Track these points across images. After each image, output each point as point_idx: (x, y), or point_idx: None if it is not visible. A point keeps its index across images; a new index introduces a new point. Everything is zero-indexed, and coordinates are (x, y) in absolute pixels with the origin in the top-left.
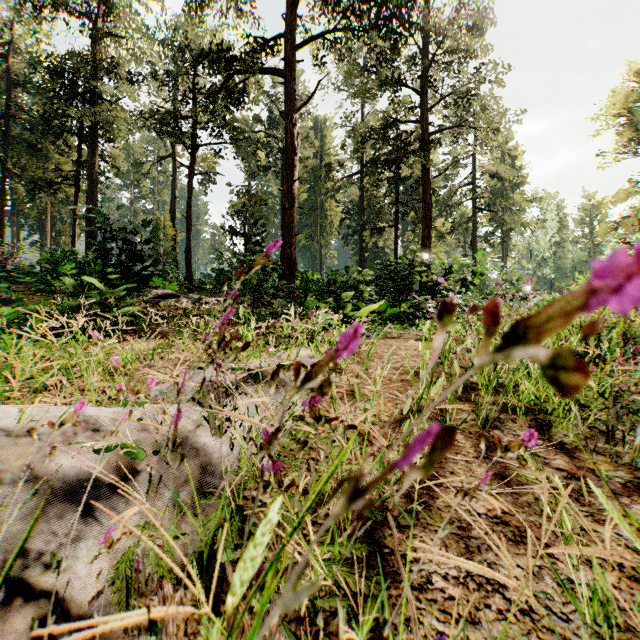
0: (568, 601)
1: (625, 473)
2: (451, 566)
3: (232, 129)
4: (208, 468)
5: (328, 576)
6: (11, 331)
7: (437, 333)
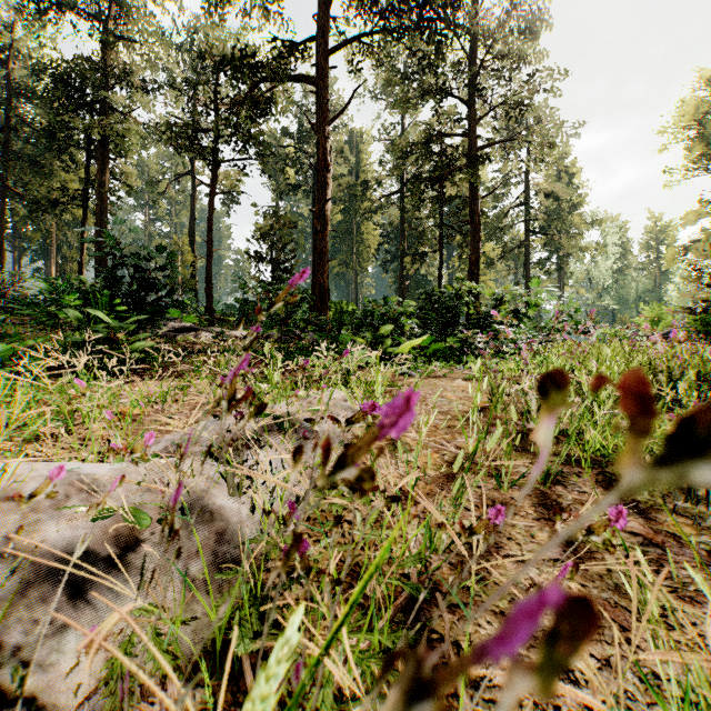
0: (653, 701)
1: (710, 538)
2: None
3: (258, 143)
4: (225, 534)
5: (366, 672)
6: (6, 370)
7: (542, 421)
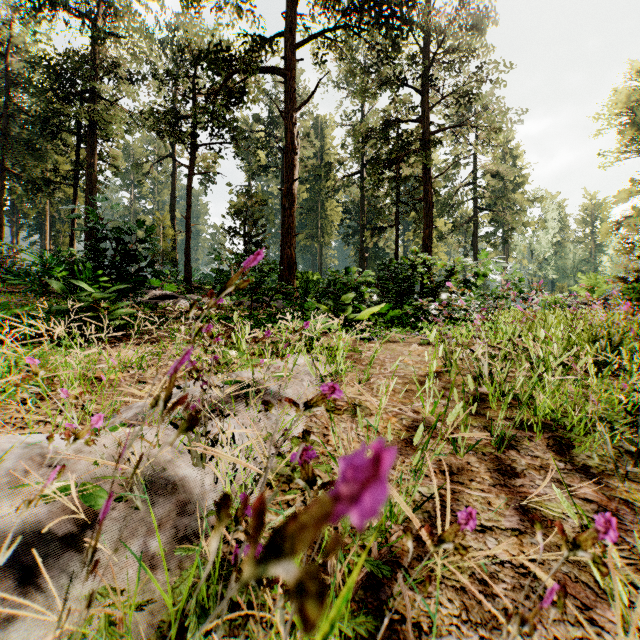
0: None
1: None
2: (475, 639)
3: (232, 128)
4: (188, 505)
5: None
6: None
7: None
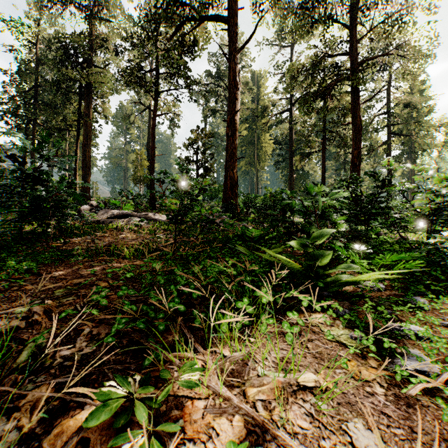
0: None
1: None
2: None
3: (186, 77)
4: None
5: None
6: None
7: None
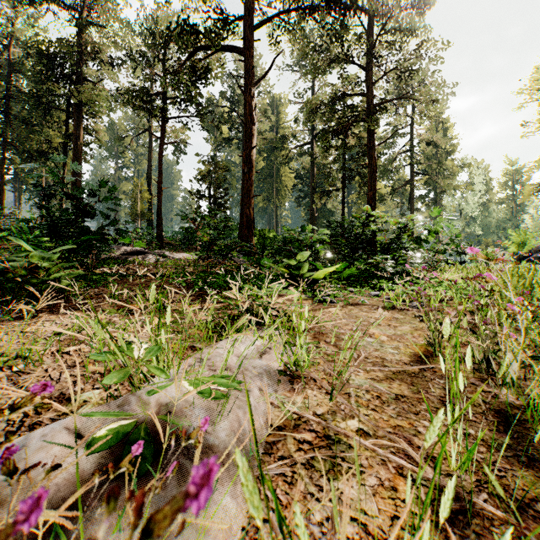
0: None
1: None
2: None
3: (198, 104)
4: None
5: None
6: None
7: None
